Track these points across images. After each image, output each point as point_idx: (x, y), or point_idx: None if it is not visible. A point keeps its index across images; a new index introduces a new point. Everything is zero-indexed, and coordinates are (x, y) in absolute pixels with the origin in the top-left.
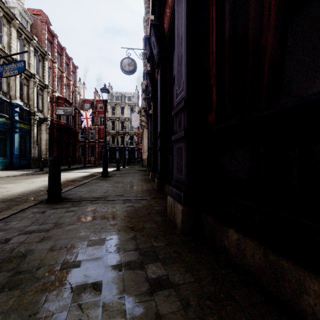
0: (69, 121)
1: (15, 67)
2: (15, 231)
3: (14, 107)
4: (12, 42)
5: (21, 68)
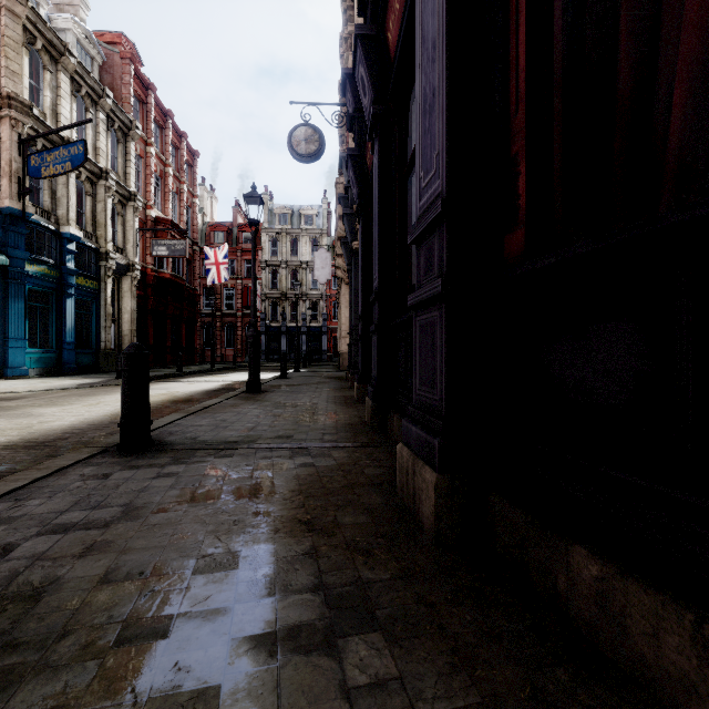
0: (180, 271)
1: (65, 156)
2: (32, 525)
3: (65, 241)
4: (62, 103)
5: (79, 158)
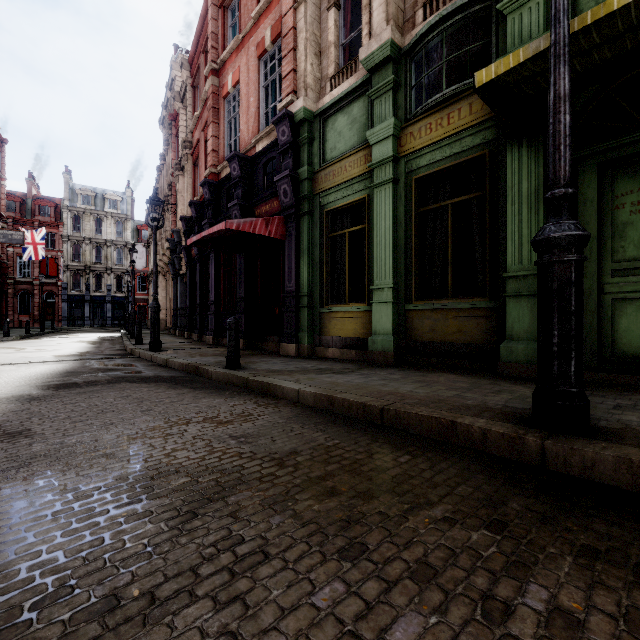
0: None
1: None
2: None
3: None
4: None
5: None
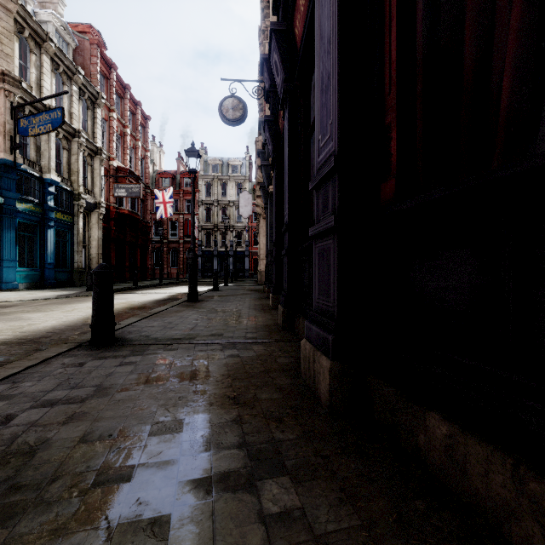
0: (135, 208)
1: (47, 119)
2: (26, 401)
3: (46, 185)
4: (44, 78)
5: (57, 121)
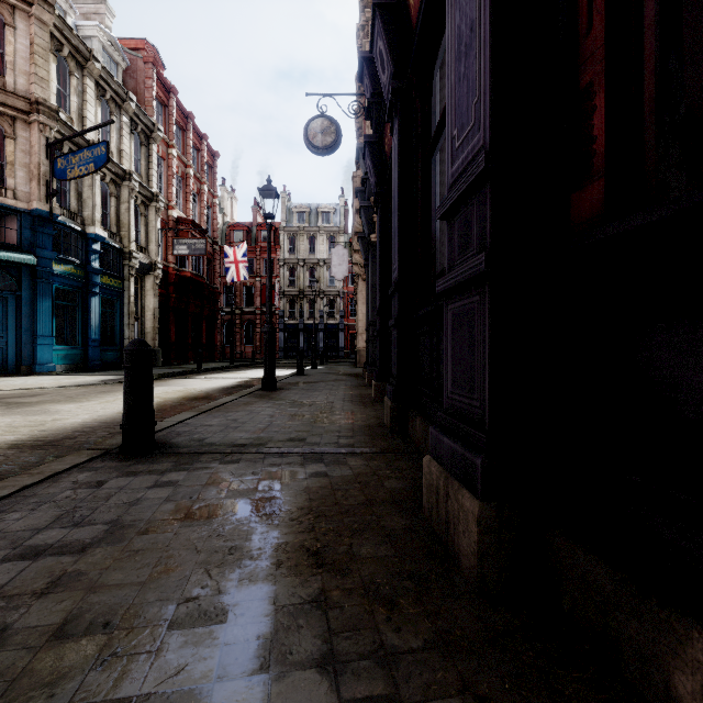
0: (200, 270)
1: (89, 158)
2: (1, 547)
3: (90, 242)
4: (87, 107)
5: (101, 159)
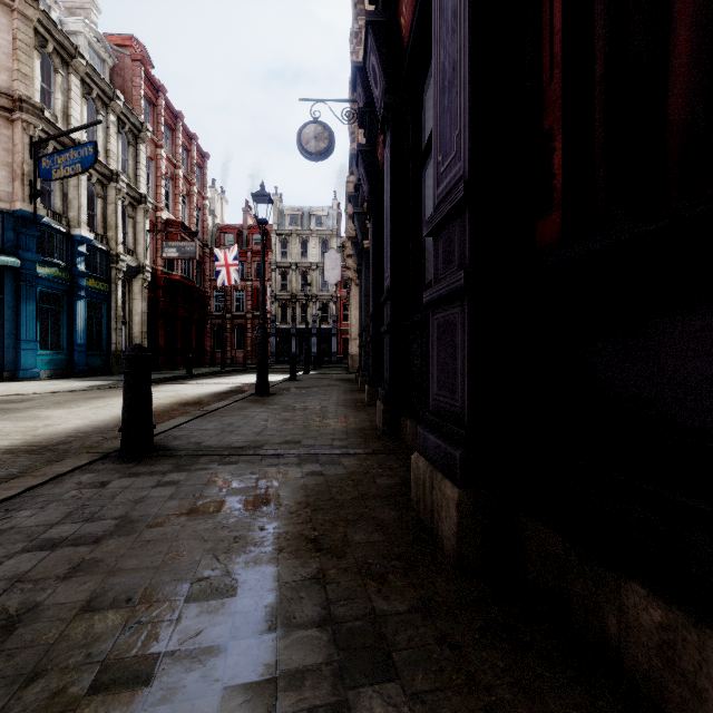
0: (190, 273)
1: (76, 158)
2: (18, 540)
3: (76, 244)
4: (73, 105)
5: (88, 159)
